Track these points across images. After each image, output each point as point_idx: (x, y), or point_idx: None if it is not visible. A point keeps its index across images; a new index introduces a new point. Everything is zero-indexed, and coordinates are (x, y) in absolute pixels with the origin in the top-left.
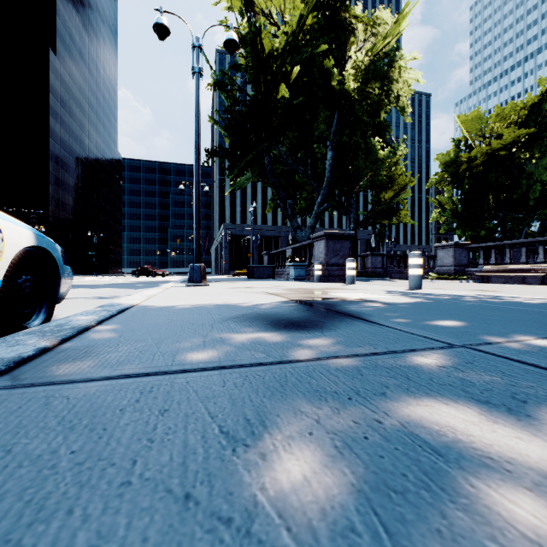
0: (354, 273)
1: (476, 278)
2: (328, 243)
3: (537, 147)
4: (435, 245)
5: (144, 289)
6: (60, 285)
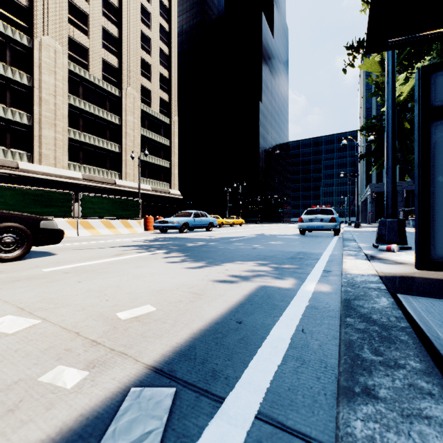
0: None
1: None
2: None
3: None
4: None
5: None
6: None
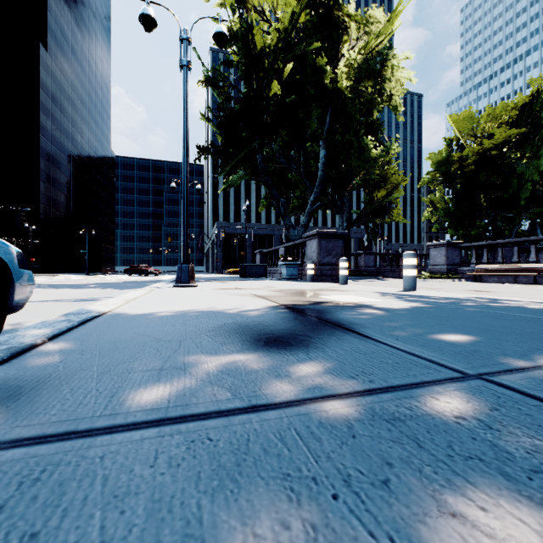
0: (346, 273)
1: (468, 277)
2: (321, 242)
3: (527, 147)
4: (428, 244)
5: (131, 289)
6: (14, 293)
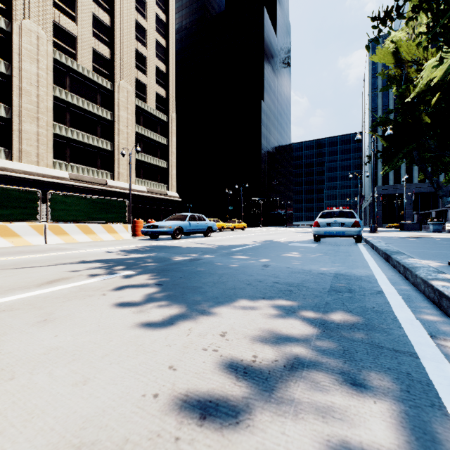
0: None
1: None
2: None
3: None
4: None
5: None
6: None
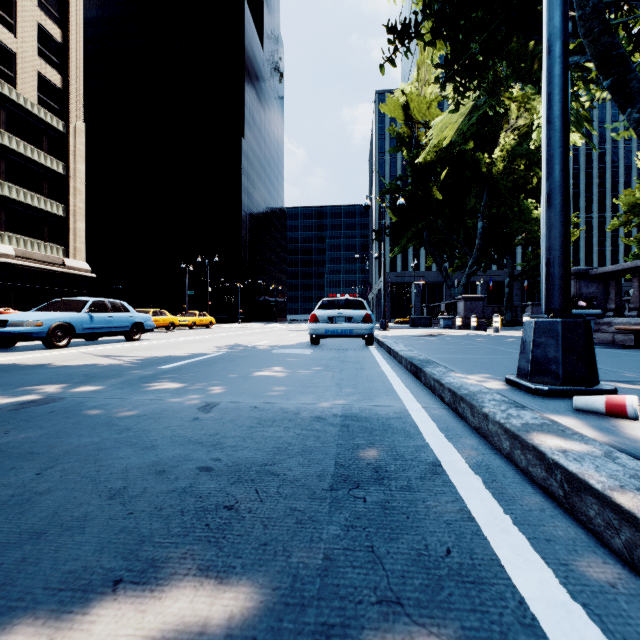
0: (475, 324)
1: None
2: (466, 303)
3: None
4: None
5: None
6: None
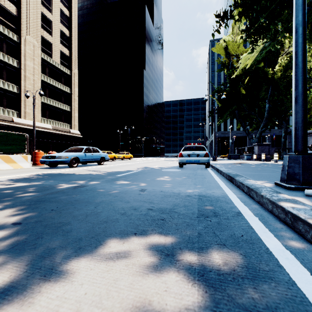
0: (264, 158)
1: None
2: (259, 147)
3: None
4: None
5: None
6: None
